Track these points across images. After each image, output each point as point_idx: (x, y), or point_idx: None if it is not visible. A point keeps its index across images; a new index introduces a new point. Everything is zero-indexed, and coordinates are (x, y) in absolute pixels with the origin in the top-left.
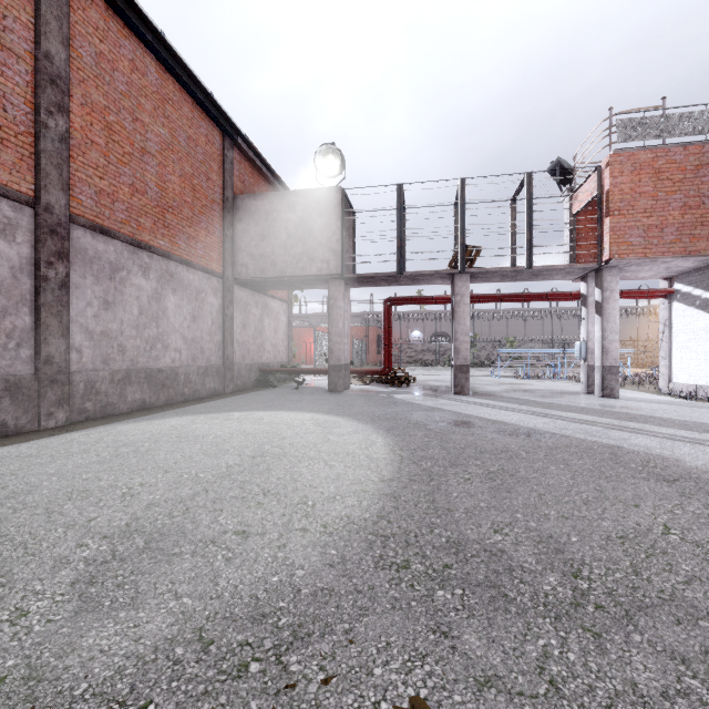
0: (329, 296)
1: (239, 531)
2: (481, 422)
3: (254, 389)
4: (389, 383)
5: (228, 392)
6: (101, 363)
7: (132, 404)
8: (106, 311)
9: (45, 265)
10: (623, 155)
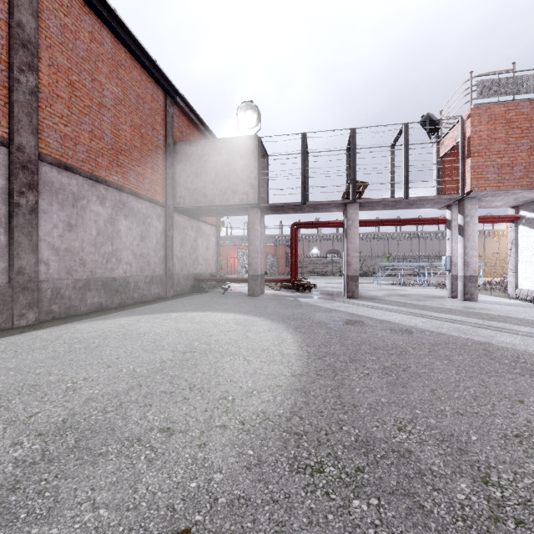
0: (248, 221)
1: (164, 428)
2: (371, 321)
3: (190, 294)
4: (295, 289)
5: (169, 296)
6: (65, 274)
7: (91, 306)
8: (70, 232)
9: (18, 194)
10: (481, 109)
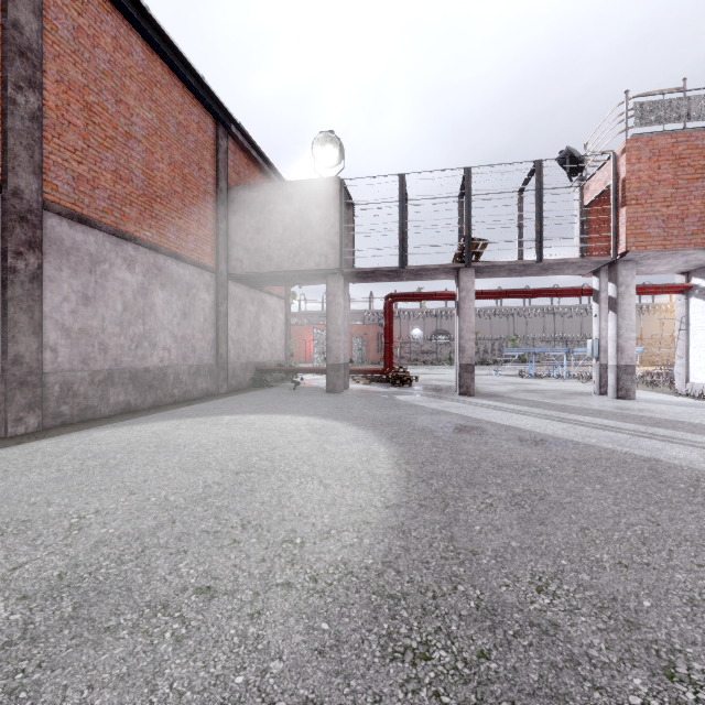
0: (328, 292)
1: (203, 587)
2: (493, 428)
3: (249, 389)
4: (390, 383)
5: (222, 393)
6: (79, 363)
7: (115, 407)
8: (86, 307)
9: (14, 255)
10: (640, 141)
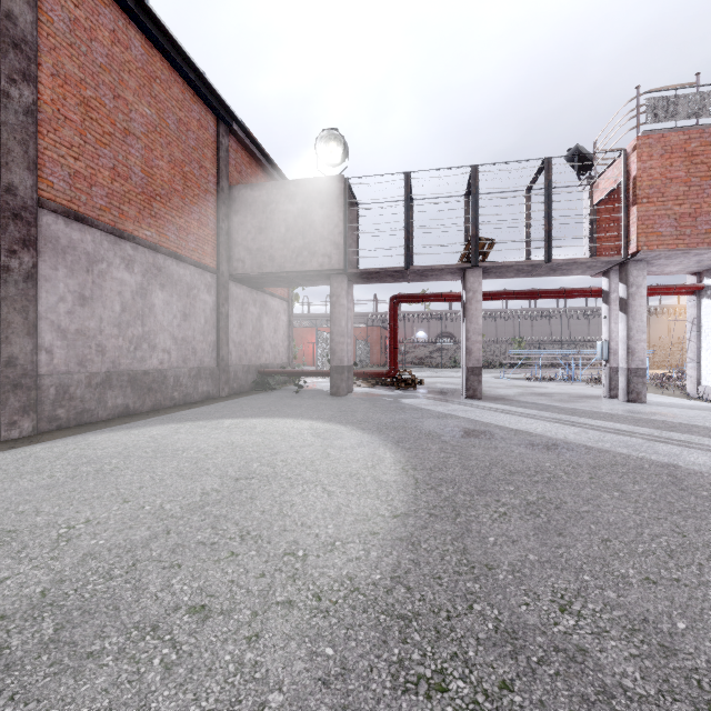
0: (331, 293)
1: (197, 605)
2: (502, 432)
3: (251, 392)
4: (394, 386)
5: (223, 396)
6: (76, 365)
7: (113, 411)
8: (83, 307)
9: (7, 253)
10: (652, 137)
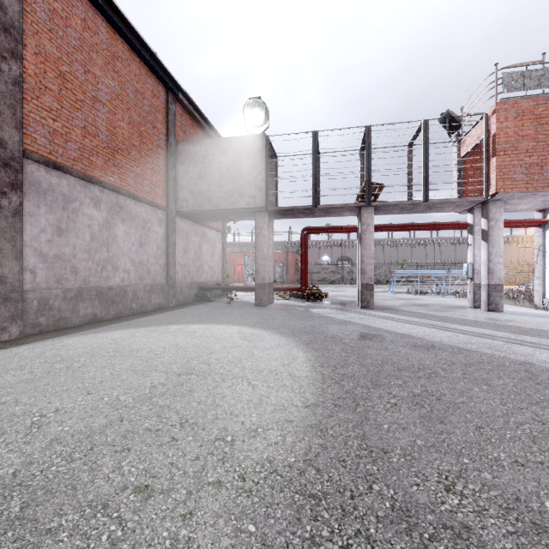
0: (256, 226)
1: (141, 485)
2: (390, 336)
3: (193, 303)
4: (305, 298)
5: (171, 306)
6: (54, 283)
7: (84, 318)
8: (60, 237)
9: None
10: (507, 103)
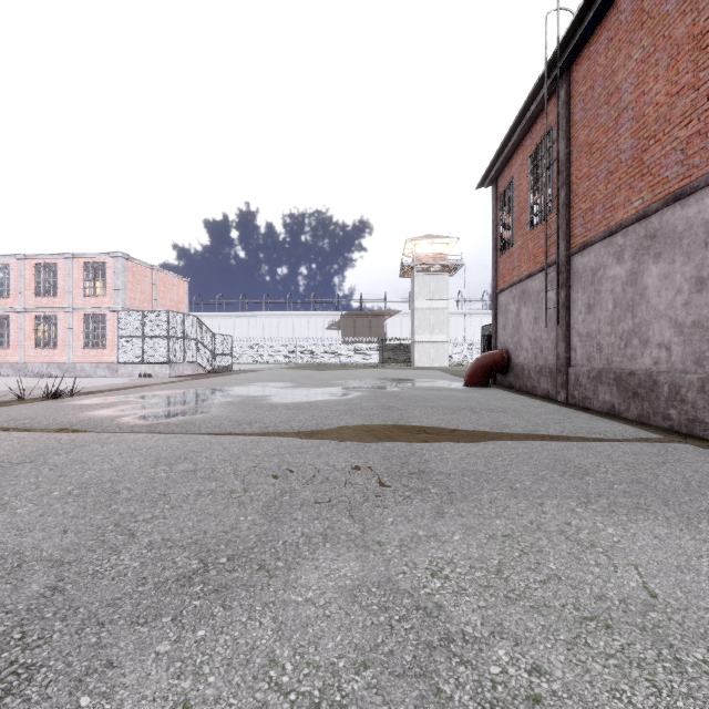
0: None
1: None
2: None
3: None
4: None
5: None
6: None
7: None
8: None
9: None
10: None
